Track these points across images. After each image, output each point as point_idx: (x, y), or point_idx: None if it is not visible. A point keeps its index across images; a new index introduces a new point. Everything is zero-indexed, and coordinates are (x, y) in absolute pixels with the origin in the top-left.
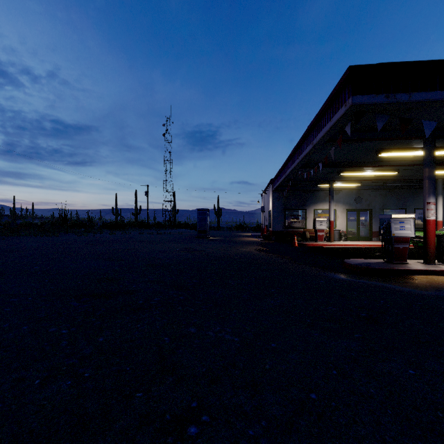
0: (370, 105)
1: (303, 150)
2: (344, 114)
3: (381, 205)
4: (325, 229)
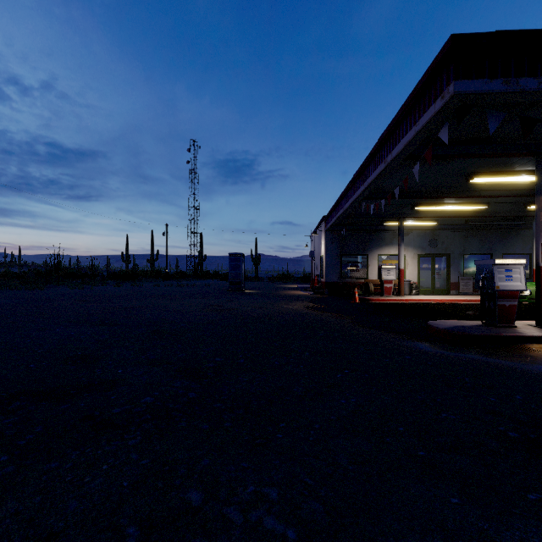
0: (480, 96)
1: (370, 172)
2: (440, 110)
3: (462, 249)
4: (393, 279)
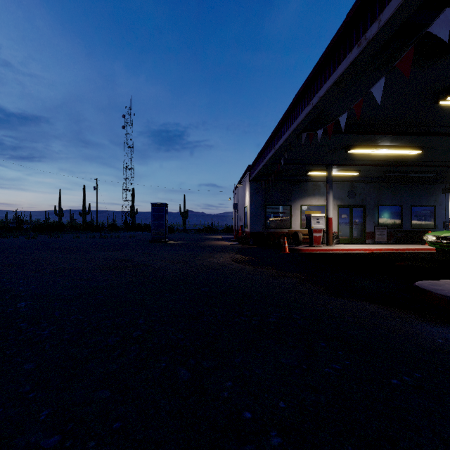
0: None
1: (324, 80)
2: None
3: (376, 200)
4: (323, 228)
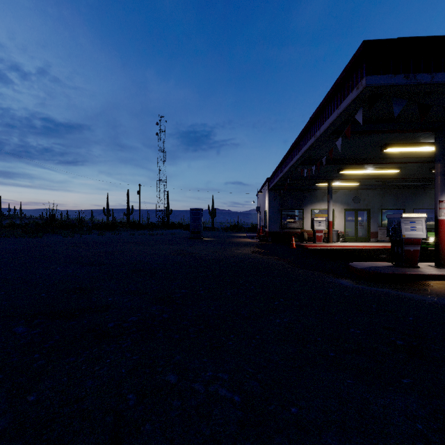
0: (386, 87)
1: (304, 144)
2: (355, 98)
3: (380, 204)
4: (323, 229)
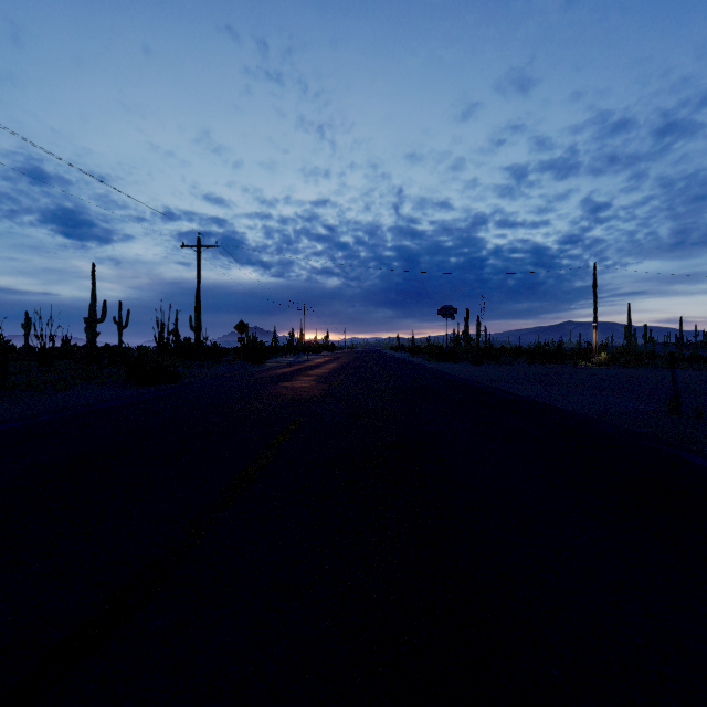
0: None
1: None
2: None
3: None
4: None
